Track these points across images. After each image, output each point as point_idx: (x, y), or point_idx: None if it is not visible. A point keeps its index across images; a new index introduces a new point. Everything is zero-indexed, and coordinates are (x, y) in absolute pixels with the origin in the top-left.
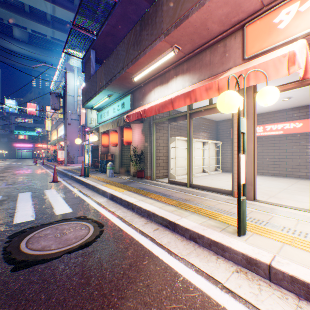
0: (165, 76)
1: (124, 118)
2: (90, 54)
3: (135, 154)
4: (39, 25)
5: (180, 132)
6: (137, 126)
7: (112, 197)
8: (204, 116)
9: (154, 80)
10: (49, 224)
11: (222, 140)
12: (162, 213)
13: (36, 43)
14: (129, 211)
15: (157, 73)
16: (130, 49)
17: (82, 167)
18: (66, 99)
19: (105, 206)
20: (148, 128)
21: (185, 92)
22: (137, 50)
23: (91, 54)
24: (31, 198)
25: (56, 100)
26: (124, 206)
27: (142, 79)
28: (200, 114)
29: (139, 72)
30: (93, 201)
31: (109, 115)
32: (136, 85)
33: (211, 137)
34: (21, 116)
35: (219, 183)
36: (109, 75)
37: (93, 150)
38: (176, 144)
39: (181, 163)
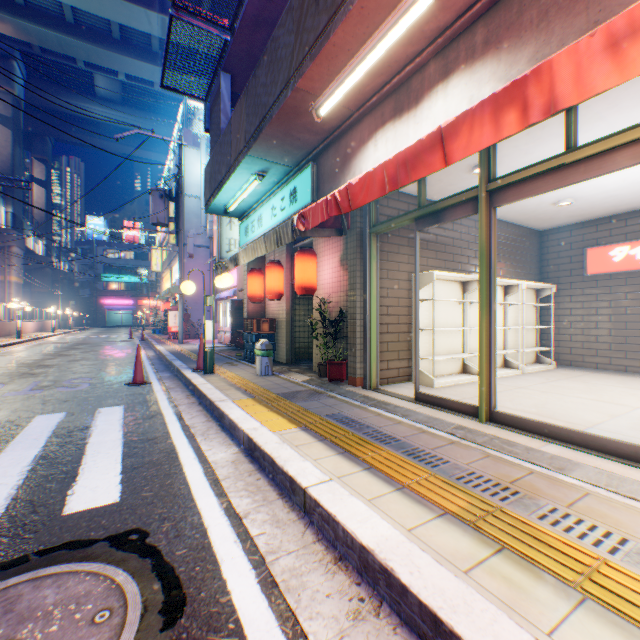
0: (410, 88)
1: (293, 223)
2: (219, 84)
3: (324, 318)
4: (138, 63)
5: (444, 260)
6: (330, 247)
7: (251, 449)
8: (508, 217)
9: (376, 109)
10: (5, 571)
11: (556, 280)
12: (429, 580)
13: (136, 103)
14: (292, 519)
15: (383, 86)
16: (306, 16)
17: (200, 349)
18: (180, 201)
19: (223, 485)
20: (357, 249)
21: (498, 90)
22: (327, 7)
23: (221, 84)
24: (47, 436)
25: (161, 205)
26: (281, 491)
27: (341, 112)
28: (528, 189)
29: (333, 86)
30: (197, 458)
31: (262, 224)
32: (326, 134)
33: (525, 274)
34: (113, 247)
35: (576, 407)
36: (255, 114)
37: (235, 310)
38: (433, 291)
39: (447, 344)
